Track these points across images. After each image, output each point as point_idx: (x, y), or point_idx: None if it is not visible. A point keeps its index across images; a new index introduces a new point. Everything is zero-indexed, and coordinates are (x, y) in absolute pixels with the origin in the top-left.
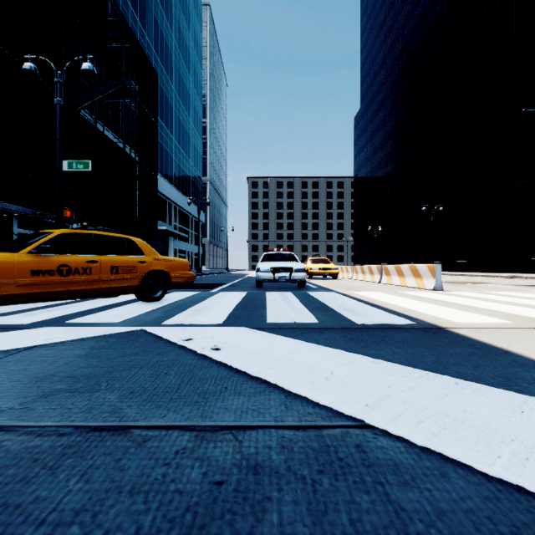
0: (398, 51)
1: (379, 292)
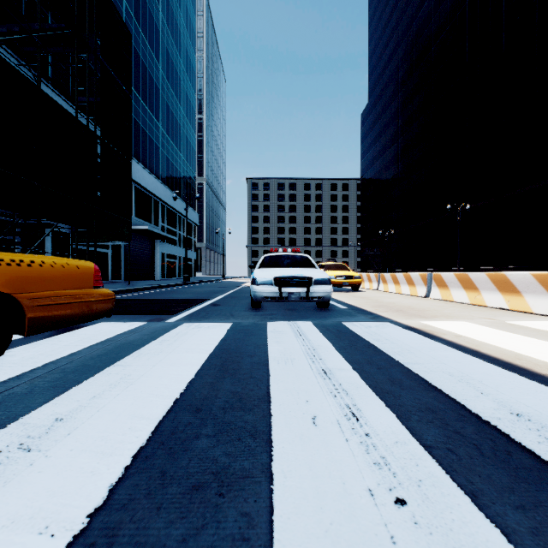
0: (411, 37)
1: (471, 321)
